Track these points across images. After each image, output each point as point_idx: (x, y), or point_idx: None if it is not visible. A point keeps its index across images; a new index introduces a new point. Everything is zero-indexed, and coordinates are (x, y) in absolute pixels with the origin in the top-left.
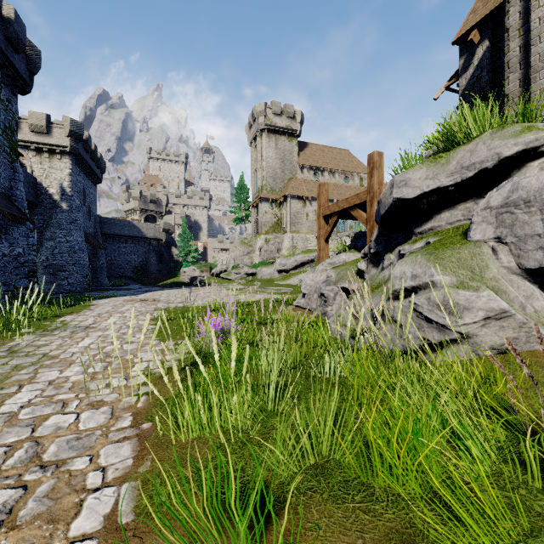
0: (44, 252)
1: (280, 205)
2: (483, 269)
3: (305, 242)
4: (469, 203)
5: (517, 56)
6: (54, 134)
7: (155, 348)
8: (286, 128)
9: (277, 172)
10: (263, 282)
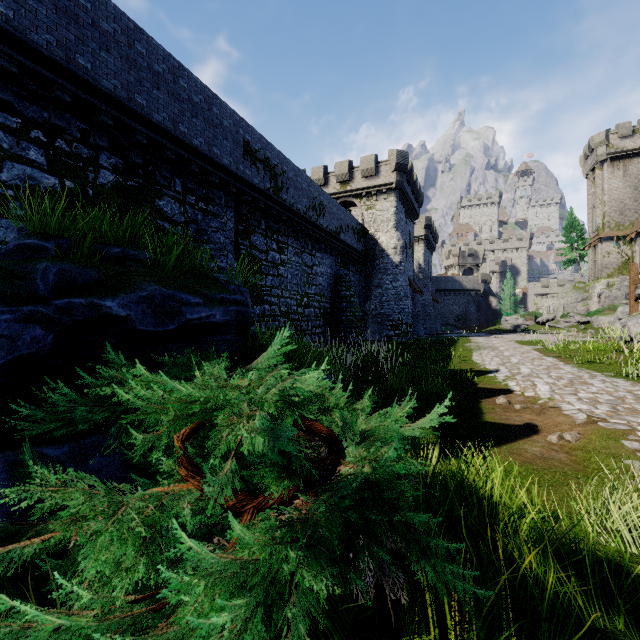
0: None
1: (630, 241)
2: None
3: None
4: None
5: None
6: (415, 229)
7: (527, 346)
8: (639, 148)
9: (626, 204)
10: (597, 331)
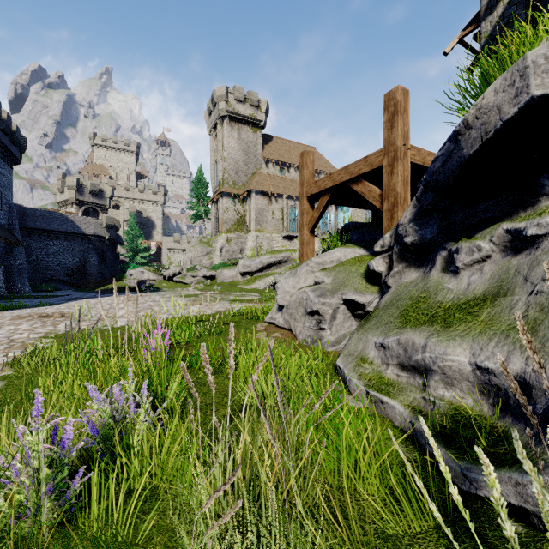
0: None
1: (243, 201)
2: None
3: (271, 242)
4: None
5: None
6: None
7: None
8: (249, 117)
9: (240, 165)
10: (223, 286)
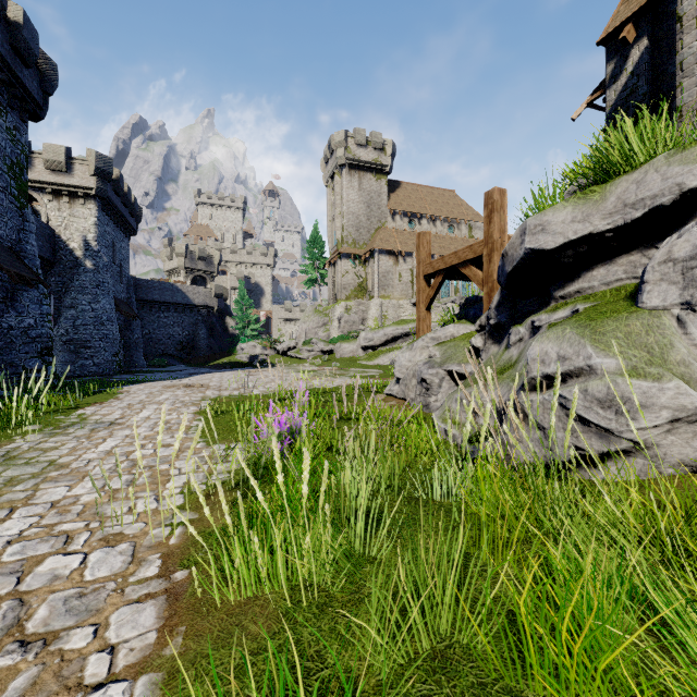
0: (63, 324)
1: (364, 262)
2: (665, 349)
3: (397, 310)
4: (634, 255)
5: (694, 54)
6: (76, 173)
7: (199, 453)
8: (372, 163)
9: (361, 220)
10: (343, 362)
